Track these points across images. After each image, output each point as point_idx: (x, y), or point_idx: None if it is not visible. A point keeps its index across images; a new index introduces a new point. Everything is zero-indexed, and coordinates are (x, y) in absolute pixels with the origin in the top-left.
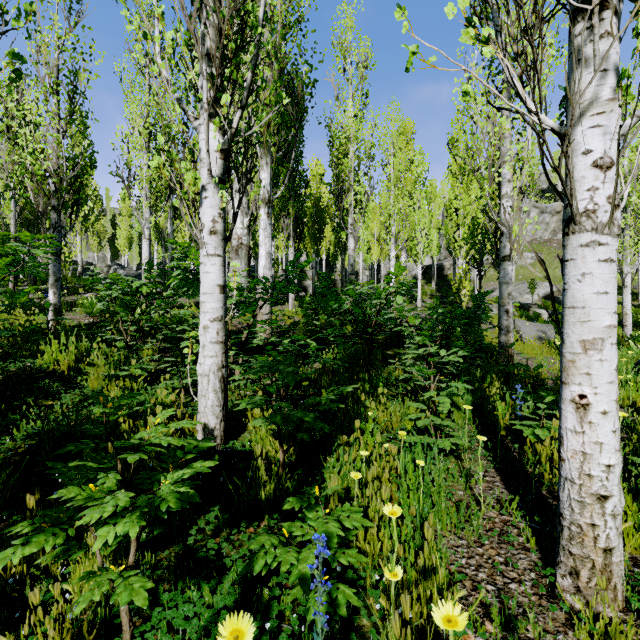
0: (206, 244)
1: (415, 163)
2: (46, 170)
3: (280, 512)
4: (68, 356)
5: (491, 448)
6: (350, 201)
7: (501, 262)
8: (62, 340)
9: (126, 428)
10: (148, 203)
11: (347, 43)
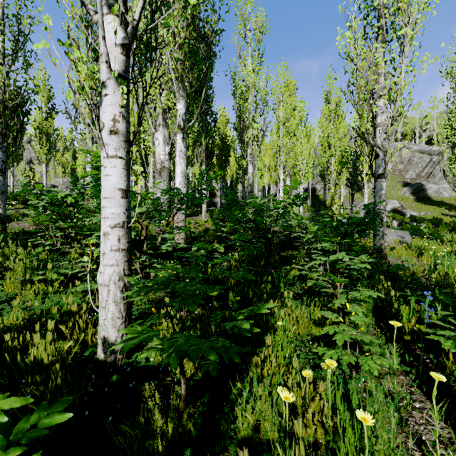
0: (106, 145)
1: (298, 109)
2: None
3: None
4: None
5: (403, 358)
6: (249, 136)
7: (376, 179)
8: None
9: (16, 344)
10: (90, 135)
11: (247, 13)
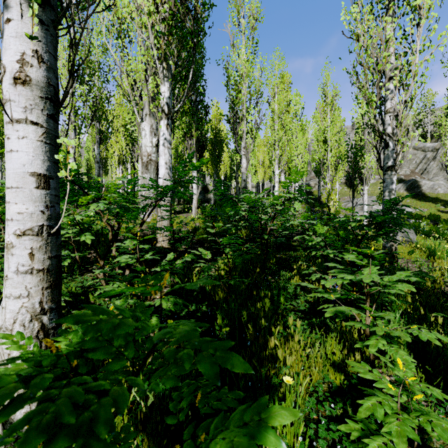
0: (8, 101)
1: (293, 102)
2: None
3: None
4: None
5: None
6: (243, 129)
7: (386, 172)
8: None
9: None
10: (72, 126)
11: None
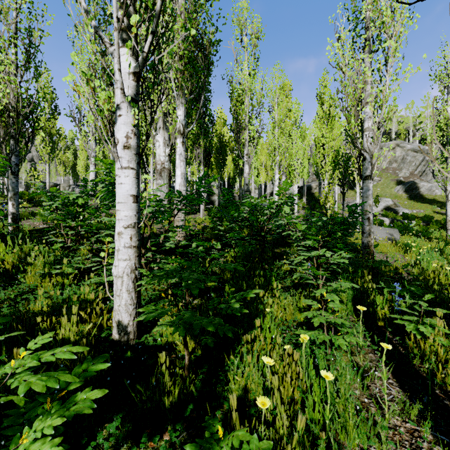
0: (120, 158)
1: (293, 110)
2: (5, 106)
3: (184, 418)
4: (13, 256)
5: (375, 340)
6: (245, 137)
7: (364, 181)
8: (8, 243)
9: (45, 326)
10: (94, 137)
11: (243, 20)
